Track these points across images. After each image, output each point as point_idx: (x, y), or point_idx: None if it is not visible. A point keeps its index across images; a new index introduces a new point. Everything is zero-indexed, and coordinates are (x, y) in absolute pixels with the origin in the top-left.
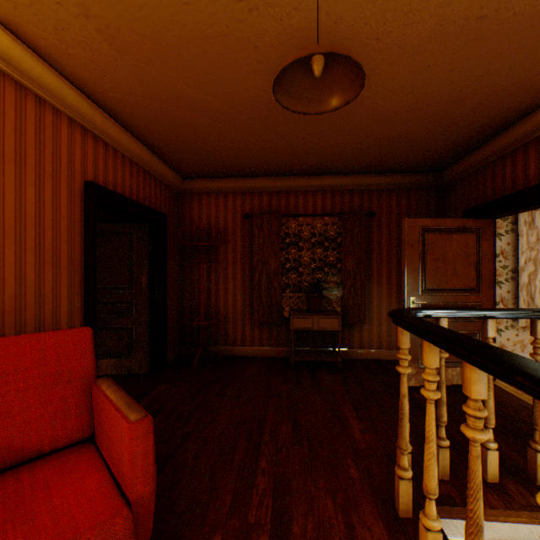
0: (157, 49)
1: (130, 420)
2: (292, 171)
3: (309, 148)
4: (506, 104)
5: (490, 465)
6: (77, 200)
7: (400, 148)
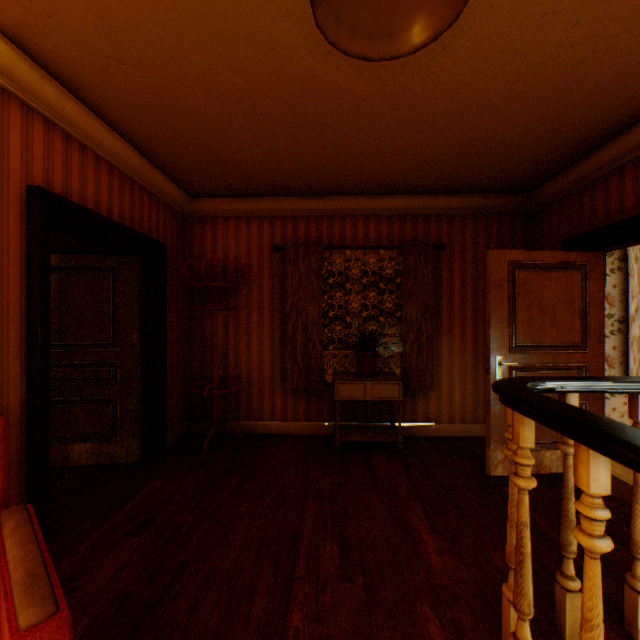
0: None
1: (16, 627)
2: (337, 189)
3: (360, 154)
4: (639, 86)
5: None
6: (13, 213)
7: (482, 156)
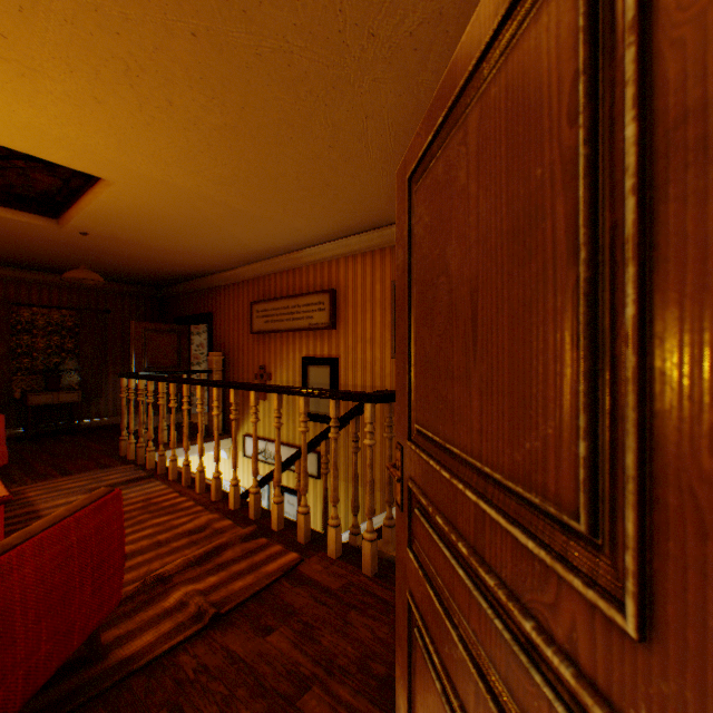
0: None
1: None
2: (29, 267)
3: (55, 262)
4: (184, 274)
5: (166, 436)
6: None
7: (131, 275)
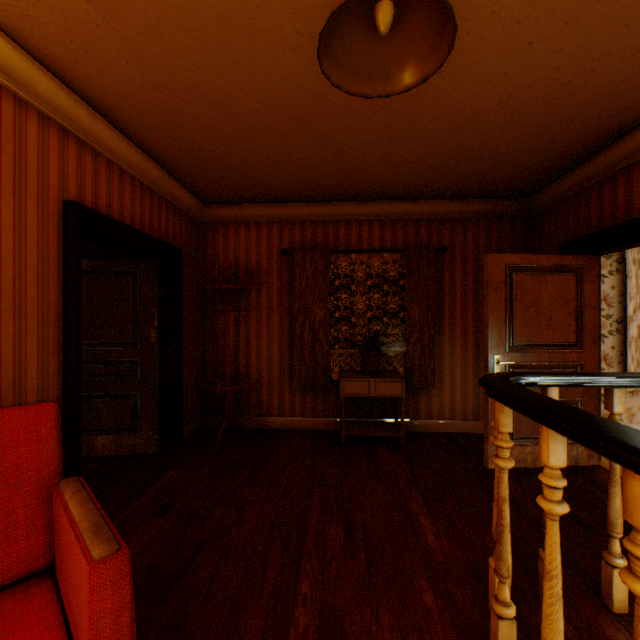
0: (155, 10)
1: (92, 558)
2: (342, 195)
3: (364, 164)
4: (625, 102)
5: (617, 589)
6: (52, 225)
7: (481, 165)
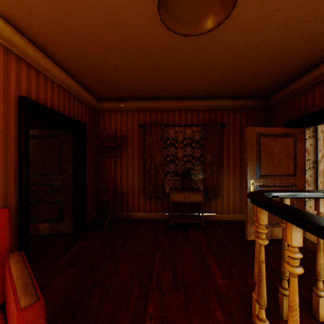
0: None
1: (19, 307)
2: (171, 96)
3: (183, 79)
4: (321, 46)
5: (321, 308)
6: (12, 109)
7: (244, 80)
